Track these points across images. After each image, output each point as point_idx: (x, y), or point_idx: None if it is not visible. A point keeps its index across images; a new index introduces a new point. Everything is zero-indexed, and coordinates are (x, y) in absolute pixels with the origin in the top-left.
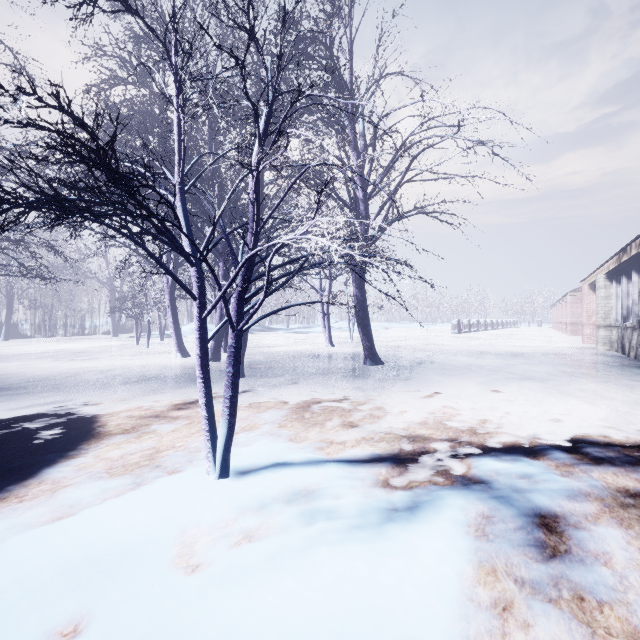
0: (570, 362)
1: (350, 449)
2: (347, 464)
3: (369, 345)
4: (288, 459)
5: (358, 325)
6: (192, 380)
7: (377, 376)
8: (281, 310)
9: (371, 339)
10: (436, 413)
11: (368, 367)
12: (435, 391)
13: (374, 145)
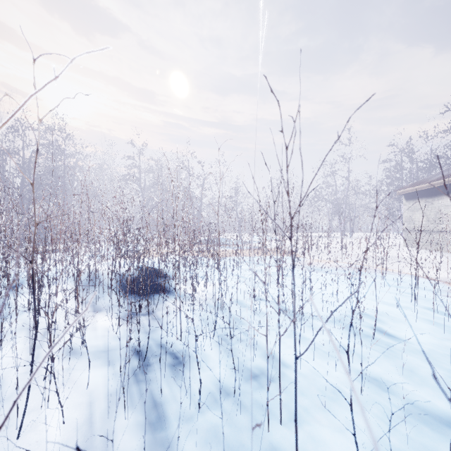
0: None
1: None
2: None
3: None
4: None
5: None
6: None
7: None
8: None
9: None
10: None
11: None
12: None
13: None
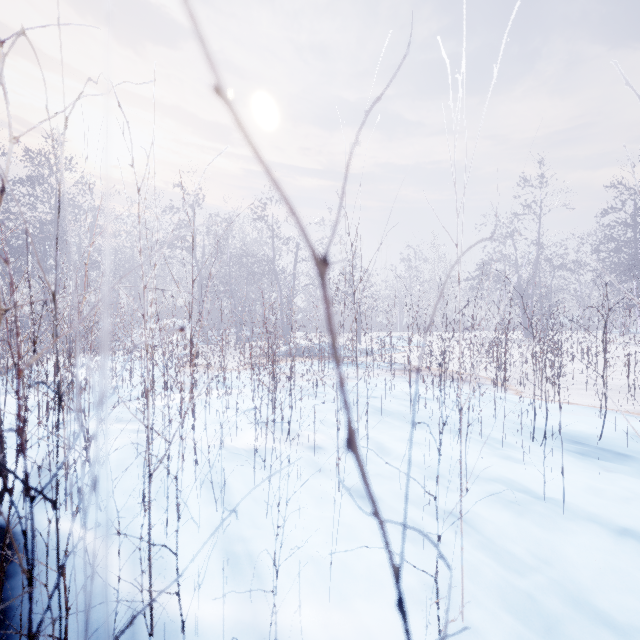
0: None
1: None
2: None
3: None
4: None
5: None
6: None
7: None
8: None
9: None
10: None
11: None
12: None
13: None
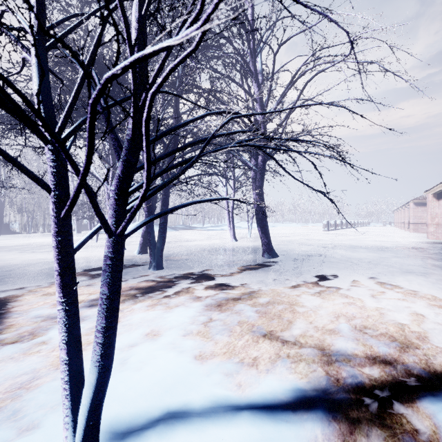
0: (431, 255)
1: (265, 379)
2: (266, 417)
3: (267, 241)
4: (187, 403)
5: (257, 225)
6: None
7: (275, 268)
8: (178, 208)
9: (268, 236)
10: (345, 315)
11: (266, 259)
12: (331, 285)
13: (273, 72)
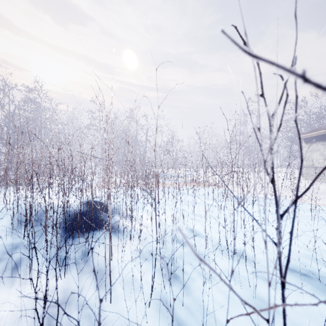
0: None
1: None
2: None
3: None
4: None
5: None
6: None
7: None
8: None
9: None
10: None
11: None
12: None
13: None
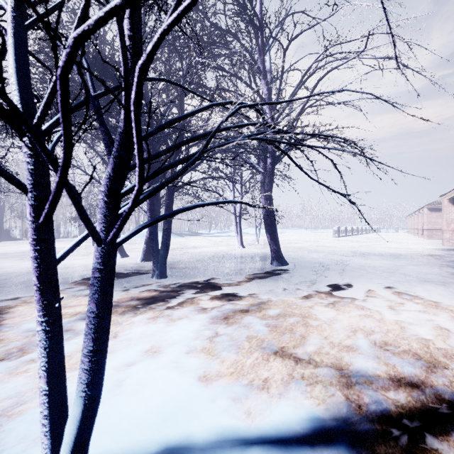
0: (448, 263)
1: (277, 405)
2: None
3: (276, 248)
4: (189, 435)
5: (266, 231)
6: (119, 281)
7: (285, 277)
8: (179, 212)
9: (278, 243)
10: (362, 329)
11: (275, 267)
12: (346, 296)
13: (282, 70)
